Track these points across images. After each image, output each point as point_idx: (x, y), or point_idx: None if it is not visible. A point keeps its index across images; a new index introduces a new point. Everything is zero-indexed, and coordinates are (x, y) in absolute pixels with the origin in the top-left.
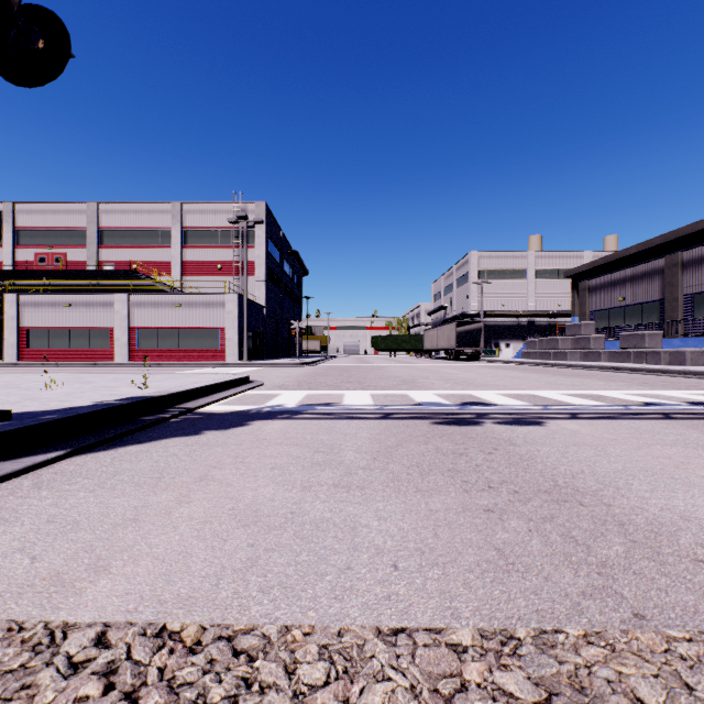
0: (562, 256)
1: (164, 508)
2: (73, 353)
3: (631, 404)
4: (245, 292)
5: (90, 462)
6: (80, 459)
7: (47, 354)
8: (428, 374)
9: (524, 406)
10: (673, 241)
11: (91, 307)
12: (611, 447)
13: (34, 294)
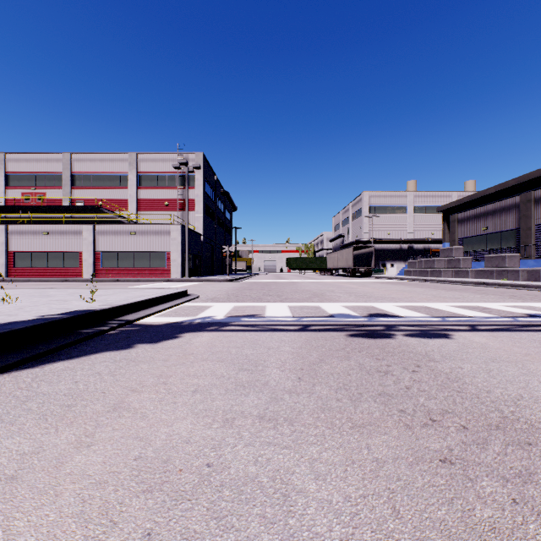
0: (435, 196)
1: (56, 457)
2: (50, 271)
3: (517, 315)
4: (186, 222)
5: (8, 383)
6: (0, 379)
7: (30, 272)
8: (333, 288)
9: (424, 318)
10: (524, 183)
11: (65, 235)
12: (530, 363)
13: (19, 224)
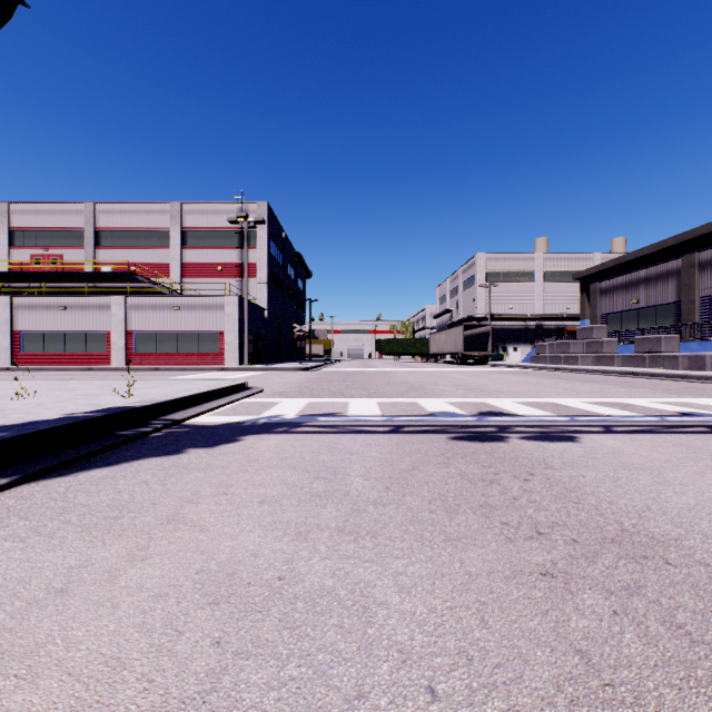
0: (571, 258)
1: (108, 570)
2: (68, 357)
3: (666, 414)
4: (246, 294)
5: (38, 493)
6: (28, 488)
7: (42, 359)
8: (436, 379)
9: (548, 417)
10: (687, 242)
11: (87, 310)
12: (668, 471)
13: (28, 296)
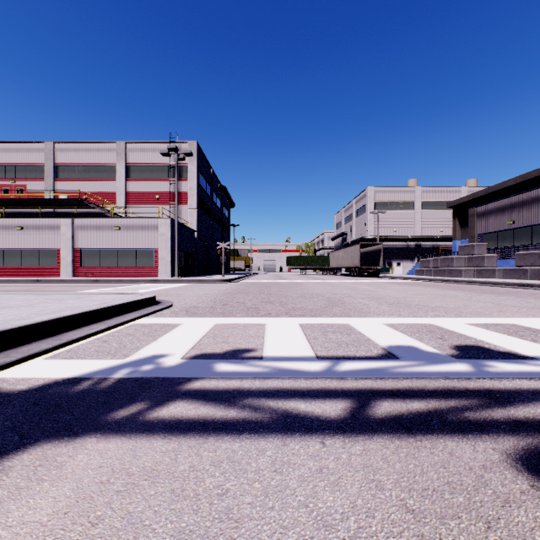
0: (443, 191)
1: None
2: (24, 271)
3: None
4: (176, 216)
5: None
6: None
7: (2, 272)
8: (348, 291)
9: None
10: None
11: (41, 230)
12: None
13: None
